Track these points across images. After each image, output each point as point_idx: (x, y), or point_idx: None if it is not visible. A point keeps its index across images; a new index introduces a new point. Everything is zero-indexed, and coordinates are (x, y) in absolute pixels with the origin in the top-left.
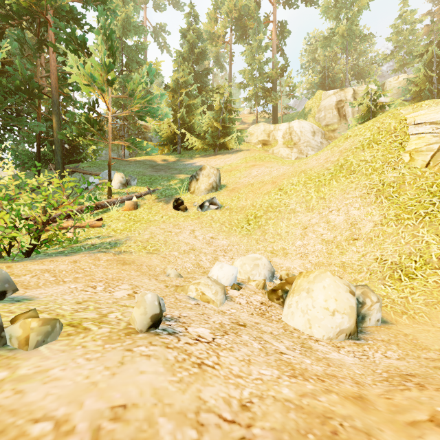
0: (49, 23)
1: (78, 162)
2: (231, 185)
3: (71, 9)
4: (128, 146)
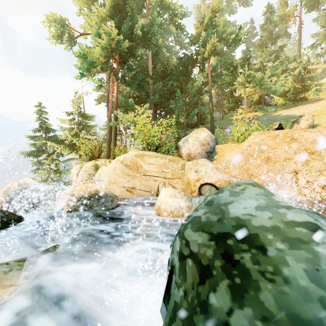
0: (209, 61)
1: (200, 124)
2: (323, 124)
3: (215, 49)
4: (255, 110)
